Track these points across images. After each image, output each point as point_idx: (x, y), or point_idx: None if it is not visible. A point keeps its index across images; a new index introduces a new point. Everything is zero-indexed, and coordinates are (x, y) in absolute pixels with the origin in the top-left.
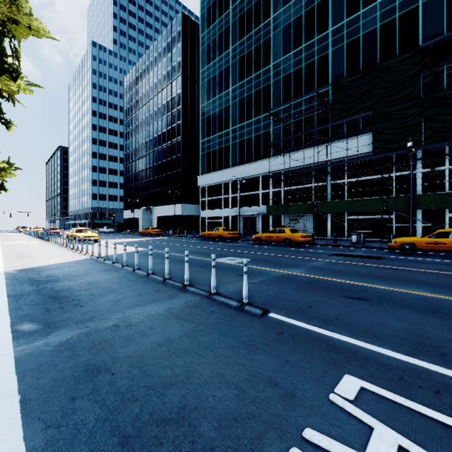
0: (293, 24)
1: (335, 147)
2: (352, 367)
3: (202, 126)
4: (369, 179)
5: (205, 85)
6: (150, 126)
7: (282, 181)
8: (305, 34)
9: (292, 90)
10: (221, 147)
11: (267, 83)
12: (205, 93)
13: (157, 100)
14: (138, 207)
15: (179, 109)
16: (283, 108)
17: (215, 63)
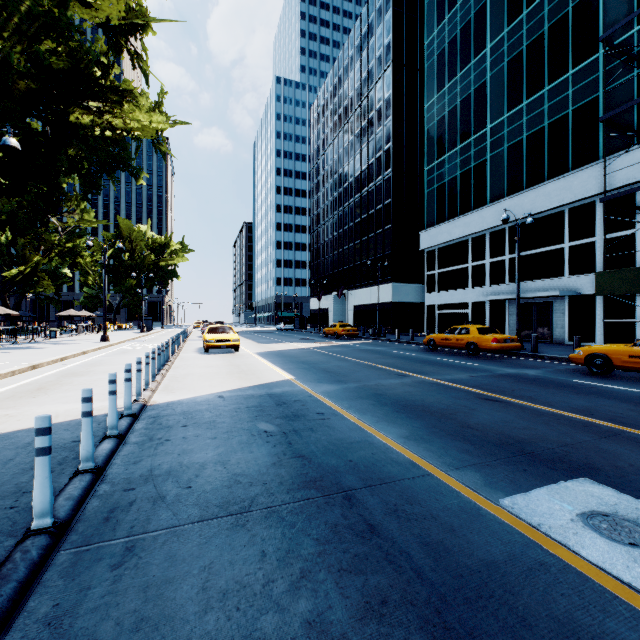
0: None
1: None
2: None
3: (428, 140)
4: None
5: (433, 64)
6: (343, 166)
7: (639, 209)
8: None
9: None
10: (466, 170)
11: None
12: (433, 79)
13: (354, 123)
14: (328, 292)
15: (387, 125)
16: None
17: (454, 14)
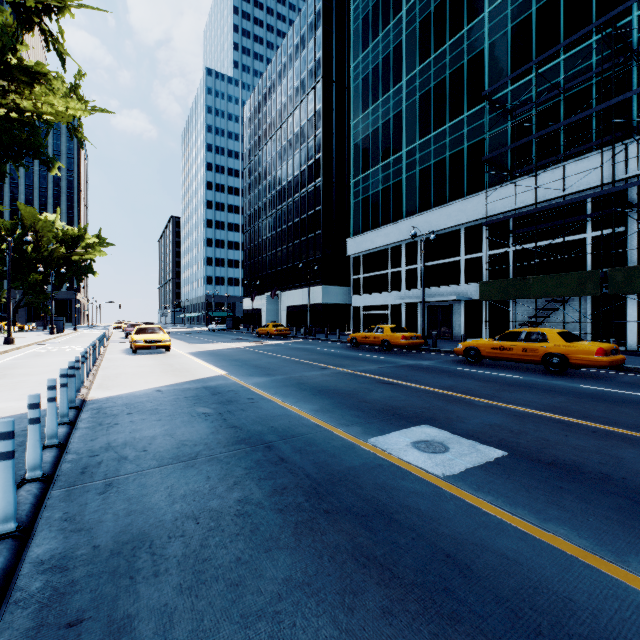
0: None
1: None
2: None
3: (354, 155)
4: None
5: (359, 86)
6: (276, 170)
7: (511, 232)
8: None
9: (532, 49)
10: (387, 186)
11: (476, 51)
12: (359, 100)
13: (287, 128)
14: (261, 293)
15: (318, 135)
16: (512, 89)
17: (377, 45)
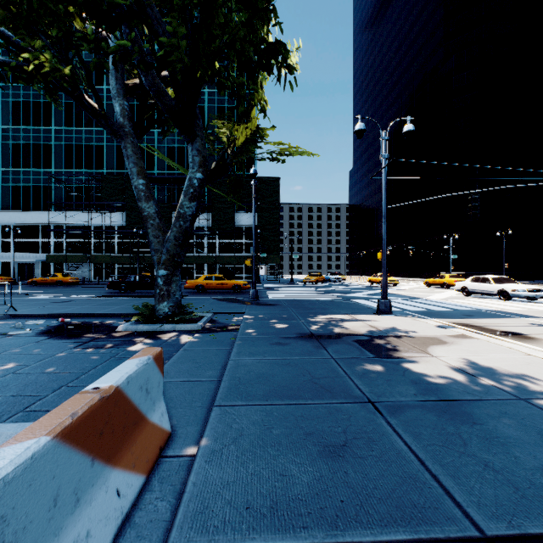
0: (75, 105)
1: (109, 216)
2: (45, 296)
3: None
4: (131, 241)
5: None
6: None
7: (64, 233)
8: (86, 120)
9: (74, 159)
10: None
11: (48, 142)
12: None
13: None
14: None
15: None
16: (65, 171)
17: None
